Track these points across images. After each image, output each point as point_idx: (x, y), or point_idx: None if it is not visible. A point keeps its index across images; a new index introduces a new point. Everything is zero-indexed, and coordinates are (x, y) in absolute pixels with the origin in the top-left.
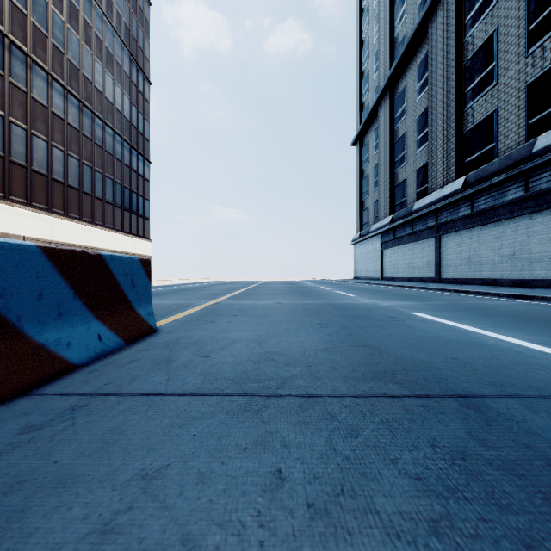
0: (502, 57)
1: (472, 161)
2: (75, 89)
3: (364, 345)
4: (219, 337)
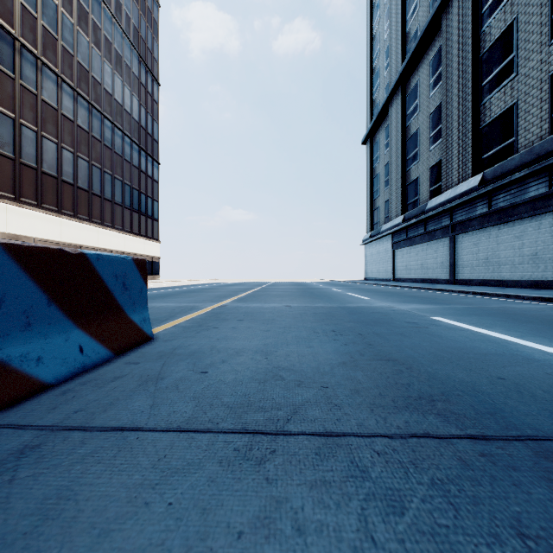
0: (522, 47)
1: (489, 157)
2: (84, 91)
3: (388, 359)
4: (221, 346)
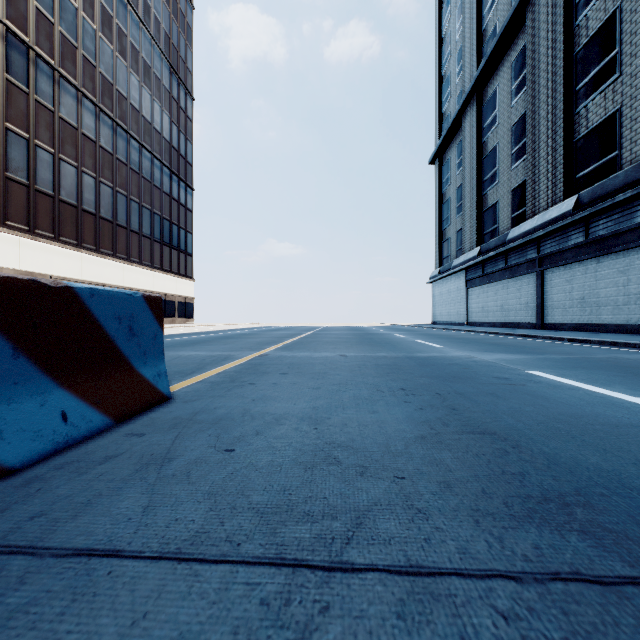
0: (628, 40)
1: (586, 175)
2: (108, 106)
3: (482, 431)
4: (257, 410)
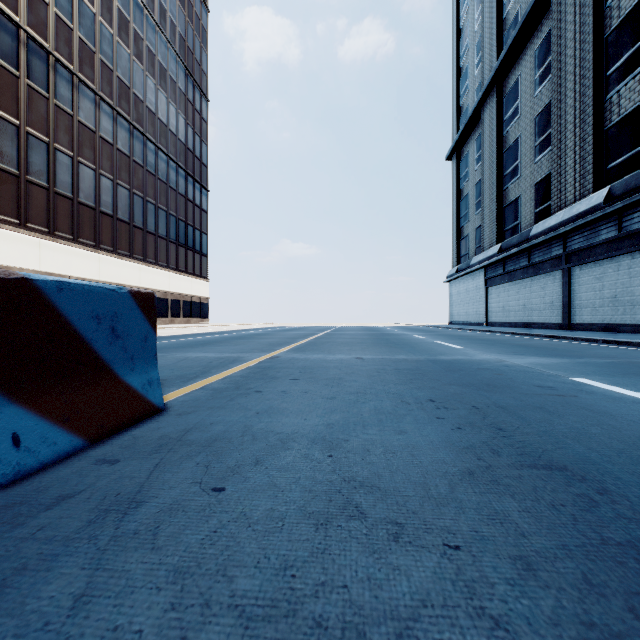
0: None
1: (618, 166)
2: (125, 110)
3: (548, 464)
4: (260, 427)
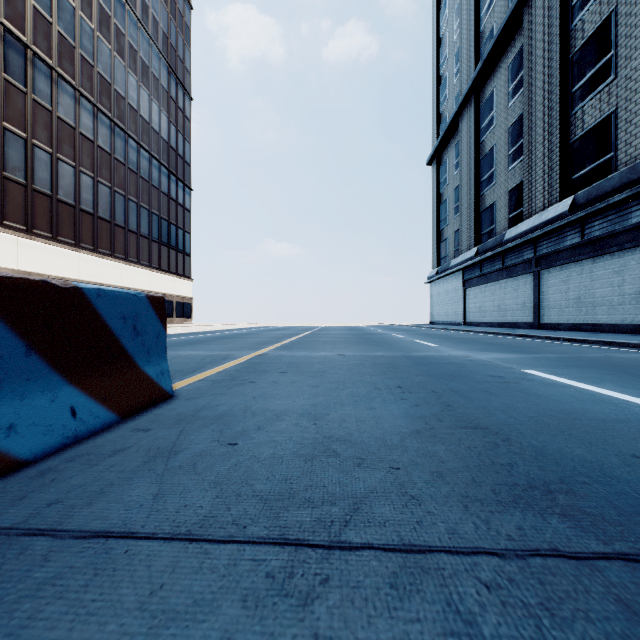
0: (623, 43)
1: (581, 177)
2: (106, 106)
3: (475, 426)
4: (257, 407)
